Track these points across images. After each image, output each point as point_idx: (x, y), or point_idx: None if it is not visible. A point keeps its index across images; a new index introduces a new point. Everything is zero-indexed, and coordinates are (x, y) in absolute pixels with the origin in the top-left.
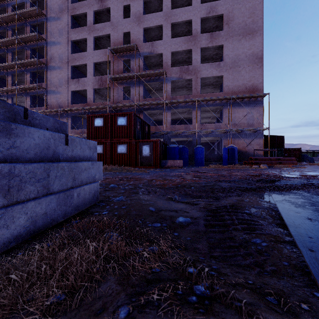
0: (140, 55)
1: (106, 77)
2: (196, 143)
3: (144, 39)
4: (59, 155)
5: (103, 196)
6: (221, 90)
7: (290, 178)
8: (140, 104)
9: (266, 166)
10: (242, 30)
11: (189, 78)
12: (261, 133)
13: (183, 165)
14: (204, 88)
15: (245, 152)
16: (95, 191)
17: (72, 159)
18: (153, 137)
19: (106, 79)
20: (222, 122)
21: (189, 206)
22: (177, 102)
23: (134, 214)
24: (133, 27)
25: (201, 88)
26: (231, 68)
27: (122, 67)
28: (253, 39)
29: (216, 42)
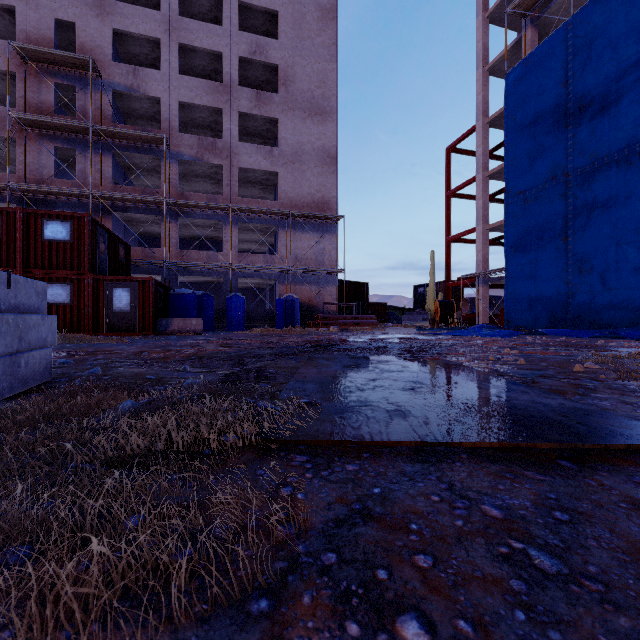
0: (104, 87)
1: (1, 110)
2: (230, 289)
3: (115, 53)
4: (0, 303)
5: (54, 373)
6: (275, 197)
7: (353, 342)
8: (105, 196)
9: (338, 329)
10: (309, 104)
11: (216, 163)
12: (335, 277)
13: (204, 330)
14: (246, 186)
15: (312, 307)
16: (47, 362)
17: (15, 310)
18: (138, 272)
19: (2, 115)
20: (277, 253)
21: (204, 374)
22: (192, 206)
23: (126, 382)
24: (86, 16)
25: (241, 185)
26: (291, 163)
27: (54, 98)
28: (324, 124)
29: (266, 110)
